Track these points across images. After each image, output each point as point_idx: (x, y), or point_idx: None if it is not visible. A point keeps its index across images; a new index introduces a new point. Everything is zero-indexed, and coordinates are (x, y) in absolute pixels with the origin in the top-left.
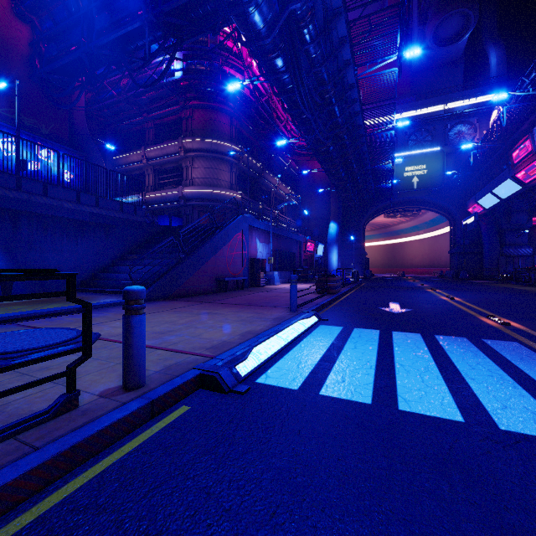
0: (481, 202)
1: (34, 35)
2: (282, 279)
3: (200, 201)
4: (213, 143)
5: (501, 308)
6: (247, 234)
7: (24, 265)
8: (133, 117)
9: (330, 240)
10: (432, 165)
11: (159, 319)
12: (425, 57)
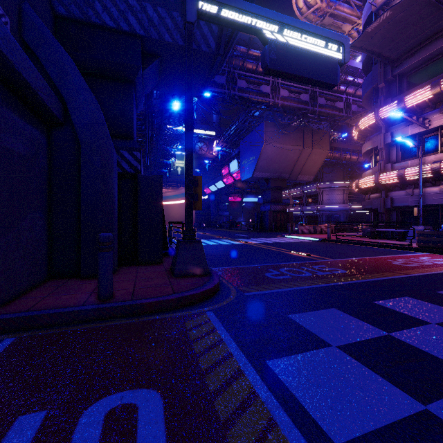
0: (210, 188)
1: None
2: None
3: None
4: None
5: (220, 235)
6: None
7: None
8: None
9: None
10: None
11: None
12: None
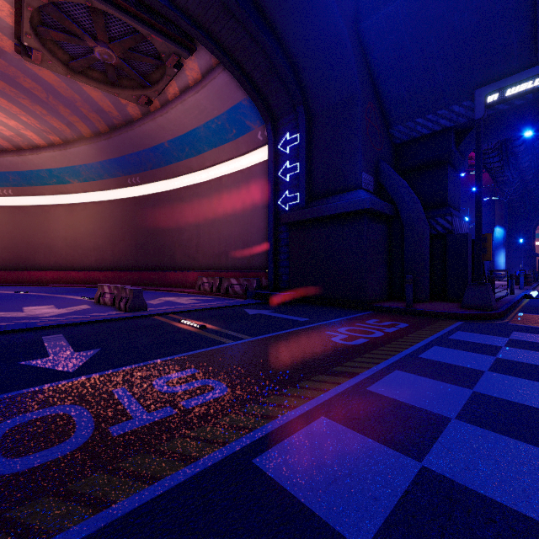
0: None
1: None
2: None
3: None
4: None
5: None
6: None
7: None
8: None
9: (496, 244)
10: None
11: None
12: None
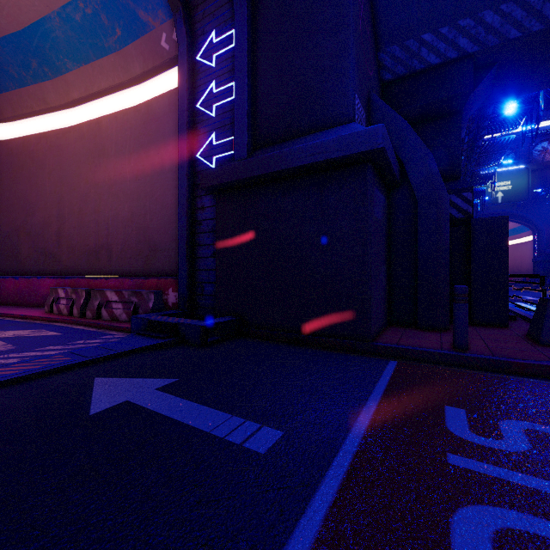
0: None
1: None
2: None
3: None
4: None
5: None
6: None
7: None
8: None
9: None
10: (517, 181)
11: None
12: None
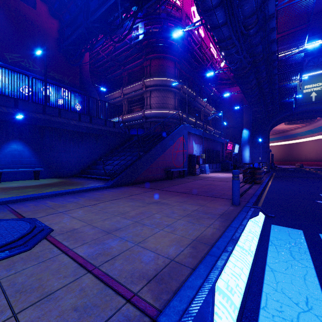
0: None
1: (60, 25)
2: (211, 169)
3: (155, 118)
4: (163, 80)
5: None
6: (186, 137)
7: (47, 160)
8: (116, 70)
9: (243, 142)
10: None
11: (115, 208)
12: (320, 1)
